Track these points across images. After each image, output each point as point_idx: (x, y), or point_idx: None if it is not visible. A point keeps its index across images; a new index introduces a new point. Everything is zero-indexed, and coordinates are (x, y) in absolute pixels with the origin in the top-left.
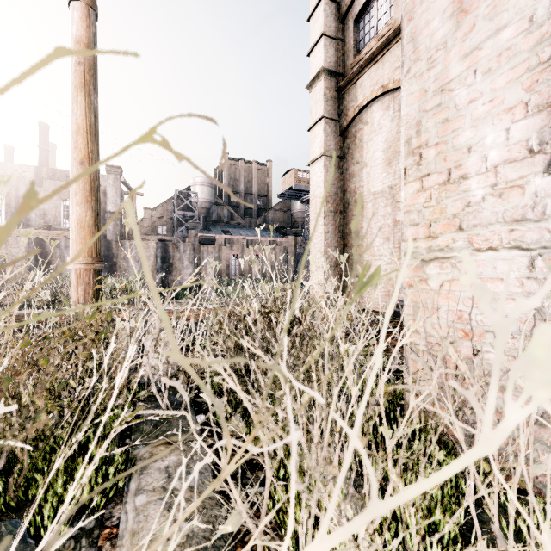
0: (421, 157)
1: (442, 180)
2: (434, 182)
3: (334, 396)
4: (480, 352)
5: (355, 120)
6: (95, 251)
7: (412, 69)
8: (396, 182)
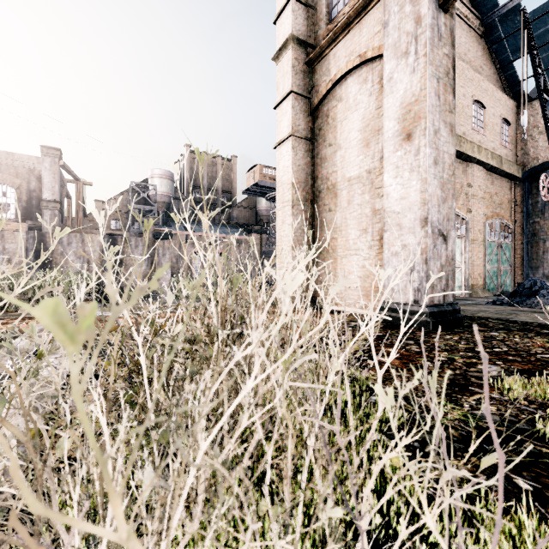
0: None
1: None
2: None
3: None
4: None
5: (327, 97)
6: None
7: None
8: (375, 166)
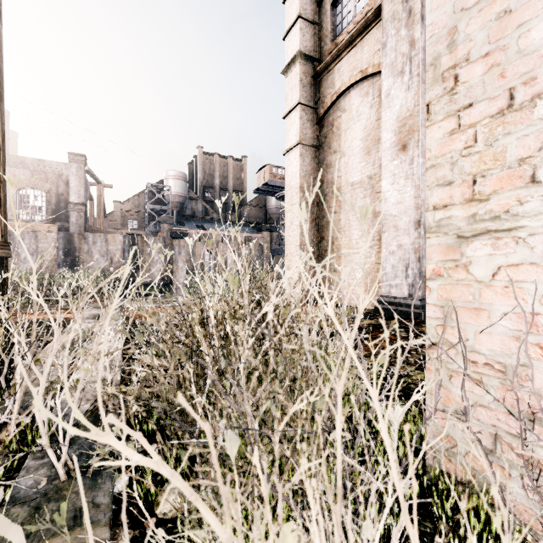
0: (457, 82)
1: (496, 108)
2: (481, 115)
3: None
4: None
5: (332, 108)
6: None
7: None
8: (375, 172)
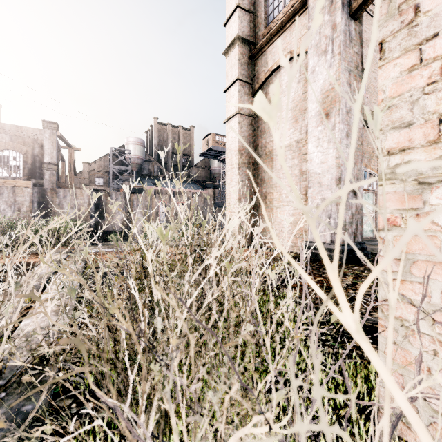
0: (418, 12)
1: None
2: None
3: None
4: None
5: (265, 84)
6: None
7: None
8: (302, 137)
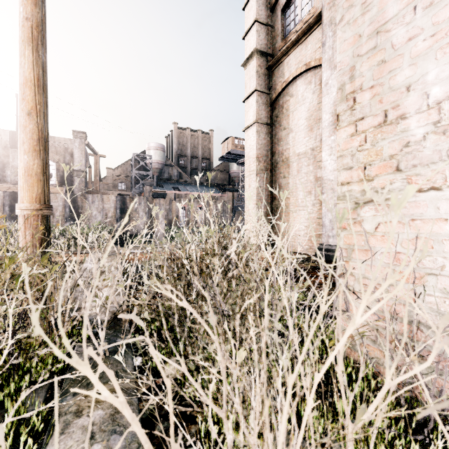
0: (355, 102)
1: (377, 122)
2: (369, 125)
3: (288, 389)
4: (421, 295)
5: (282, 93)
6: (43, 198)
7: (346, 16)
8: (317, 145)
